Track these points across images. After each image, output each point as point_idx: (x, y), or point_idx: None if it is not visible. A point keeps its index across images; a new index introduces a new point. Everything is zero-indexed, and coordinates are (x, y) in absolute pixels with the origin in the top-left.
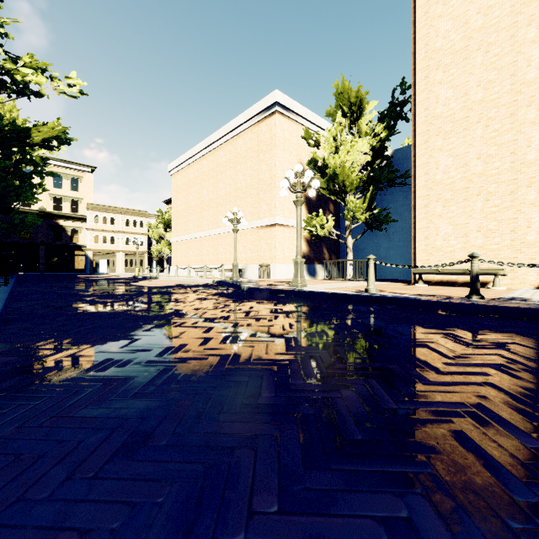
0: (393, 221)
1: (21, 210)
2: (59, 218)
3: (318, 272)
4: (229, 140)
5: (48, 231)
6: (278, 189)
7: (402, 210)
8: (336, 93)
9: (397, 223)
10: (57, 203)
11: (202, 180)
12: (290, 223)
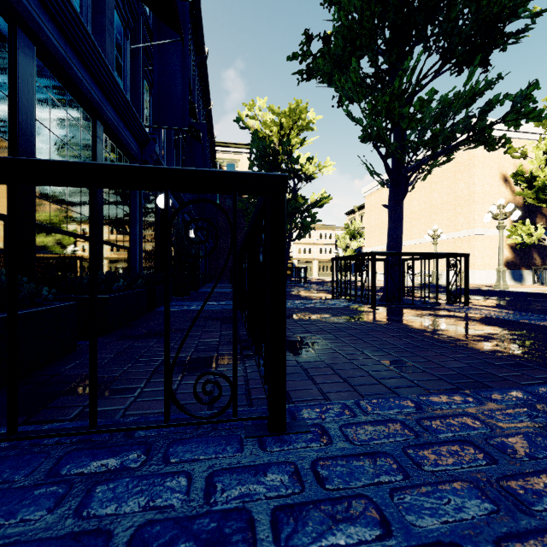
0: None
1: None
2: None
3: (526, 278)
4: None
5: None
6: (477, 204)
7: None
8: None
9: None
10: None
11: None
12: (490, 233)
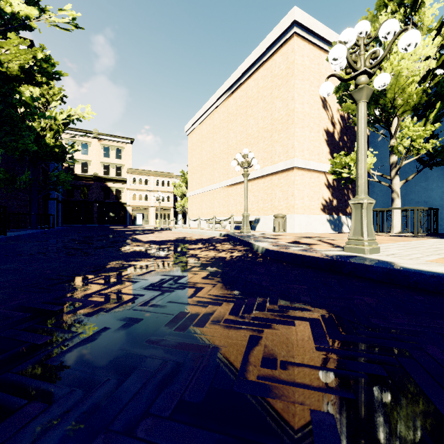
0: None
1: (81, 175)
2: (107, 181)
3: (344, 224)
4: (239, 85)
5: (100, 191)
6: (296, 126)
7: None
8: None
9: None
10: (106, 169)
11: (214, 134)
12: (310, 166)
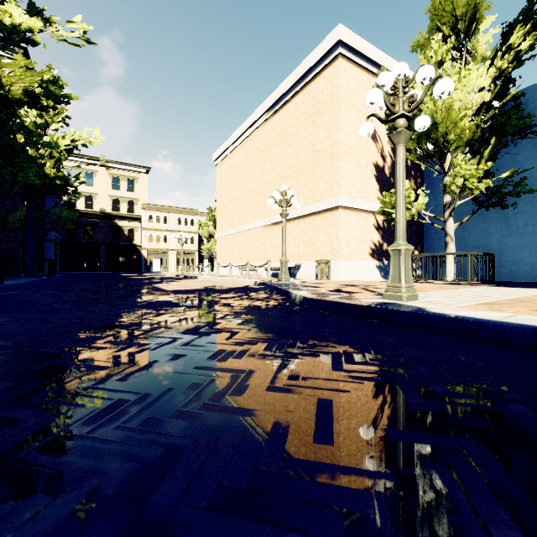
0: (530, 190)
1: (84, 211)
2: (117, 219)
3: None
4: (277, 110)
5: (108, 231)
6: (341, 160)
7: (533, 178)
8: (431, 7)
9: (523, 199)
10: (116, 204)
11: (247, 165)
12: (357, 205)
